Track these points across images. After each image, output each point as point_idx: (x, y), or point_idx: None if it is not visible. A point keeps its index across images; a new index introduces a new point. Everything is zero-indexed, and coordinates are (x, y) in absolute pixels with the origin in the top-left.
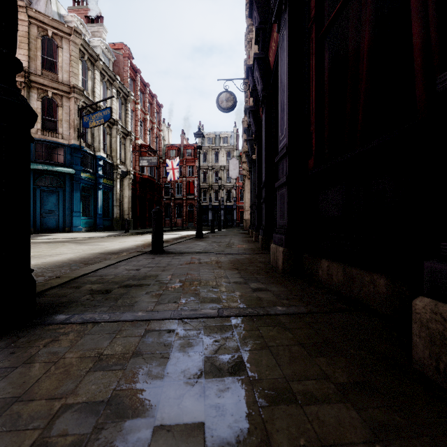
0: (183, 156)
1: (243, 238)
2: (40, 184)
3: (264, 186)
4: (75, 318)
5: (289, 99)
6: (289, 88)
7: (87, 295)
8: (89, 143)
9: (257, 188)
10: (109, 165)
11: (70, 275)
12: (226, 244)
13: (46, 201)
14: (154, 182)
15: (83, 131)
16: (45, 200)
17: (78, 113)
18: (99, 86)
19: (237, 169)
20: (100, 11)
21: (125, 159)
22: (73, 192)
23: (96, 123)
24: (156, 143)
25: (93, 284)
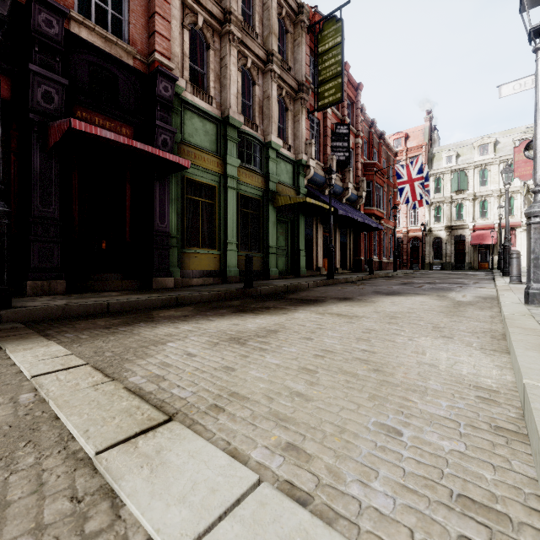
0: None
1: None
2: None
3: None
4: None
5: None
6: None
7: None
8: None
9: None
10: None
11: None
12: None
13: None
14: None
15: None
16: None
17: None
18: None
19: None
20: None
21: None
22: None
23: None
24: None
25: None
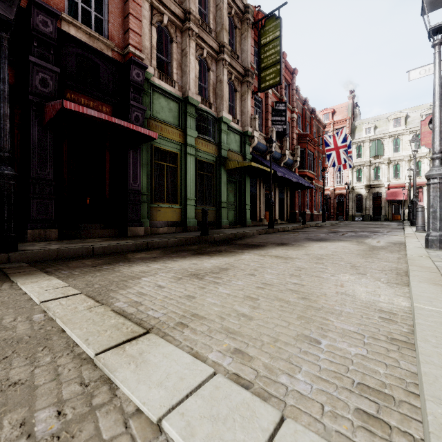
0: None
1: None
2: None
3: None
4: None
5: None
6: None
7: None
8: None
9: None
10: None
11: None
12: None
13: None
14: None
15: None
16: None
17: None
18: None
19: None
20: None
21: None
22: None
23: None
24: None
25: None
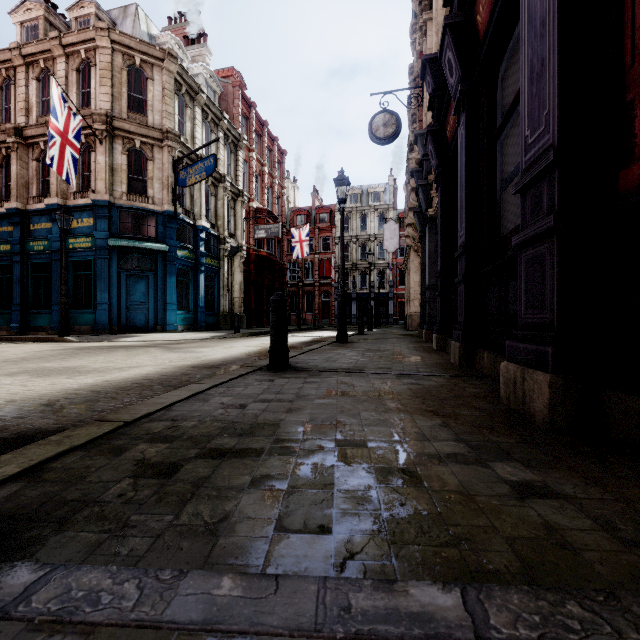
0: (315, 223)
1: (413, 344)
2: (125, 267)
3: (463, 254)
4: (50, 588)
5: (561, 44)
6: (561, 19)
7: (125, 480)
8: (188, 209)
9: (440, 261)
10: (214, 238)
11: (121, 416)
12: (390, 355)
13: (133, 290)
14: (274, 261)
15: (180, 193)
16: (131, 289)
17: (173, 167)
18: (201, 129)
19: (396, 237)
20: (202, 27)
21: (235, 230)
22: (167, 277)
23: (196, 179)
24: (278, 206)
25: (152, 443)
